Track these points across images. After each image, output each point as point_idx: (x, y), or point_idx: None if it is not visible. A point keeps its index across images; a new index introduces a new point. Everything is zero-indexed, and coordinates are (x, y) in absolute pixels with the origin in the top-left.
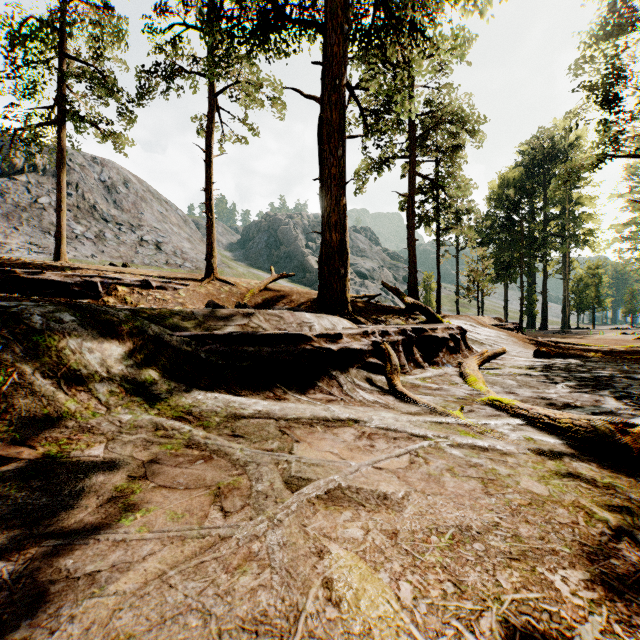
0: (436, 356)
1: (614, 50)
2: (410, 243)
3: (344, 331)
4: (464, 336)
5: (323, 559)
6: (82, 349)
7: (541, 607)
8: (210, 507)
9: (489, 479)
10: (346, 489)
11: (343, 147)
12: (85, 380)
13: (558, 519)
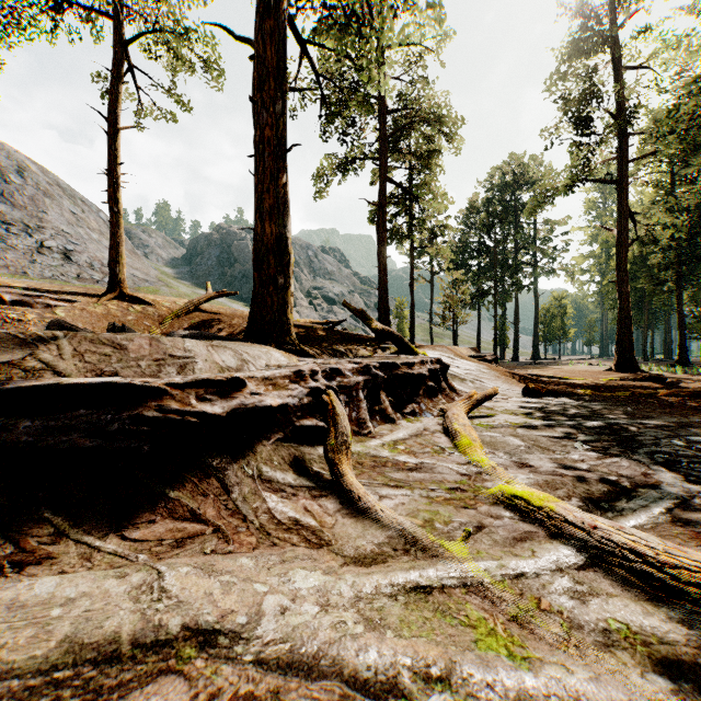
0: (411, 402)
1: (587, 69)
2: (381, 260)
3: (256, 372)
4: (444, 371)
5: None
6: None
7: None
8: None
9: None
10: None
11: (283, 101)
12: None
13: None
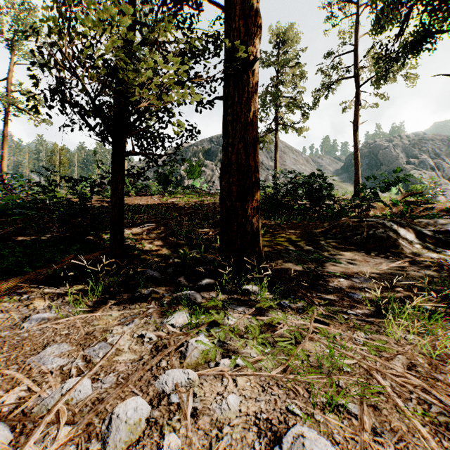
0: None
1: None
2: None
3: None
4: None
5: None
6: (403, 234)
7: None
8: None
9: None
10: None
11: None
12: (411, 243)
13: None
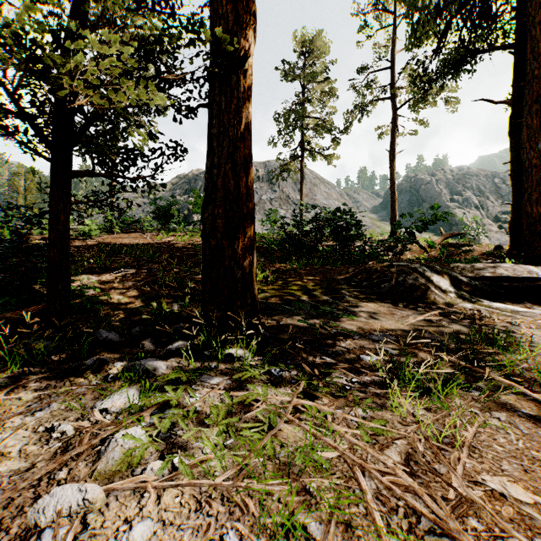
0: None
1: None
2: None
3: None
4: None
5: None
6: (437, 280)
7: None
8: (540, 328)
9: None
10: None
11: None
12: (445, 291)
13: None
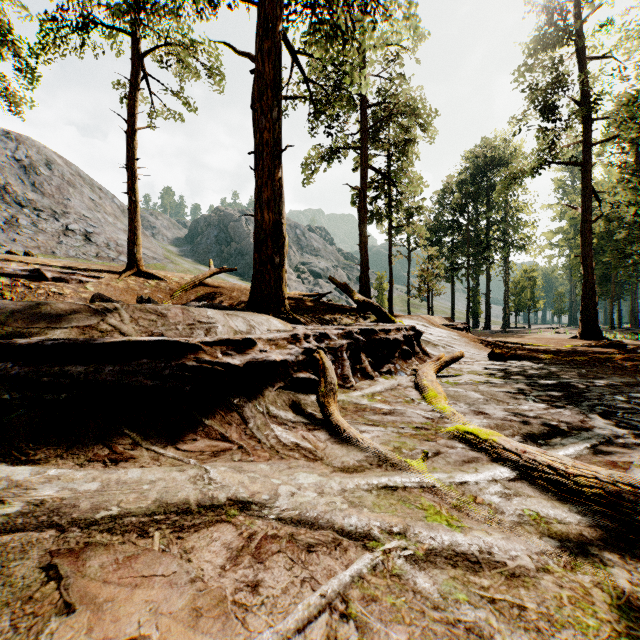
0: (388, 362)
1: (553, 60)
2: (362, 239)
3: (262, 335)
4: (418, 337)
5: None
6: None
7: None
8: None
9: None
10: None
11: (279, 108)
12: None
13: None
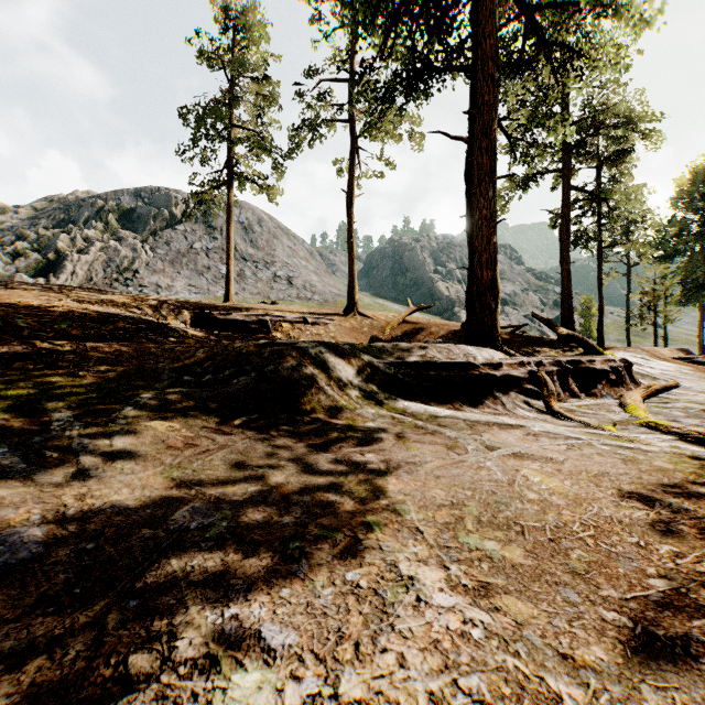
0: (594, 388)
1: None
2: (563, 266)
3: (503, 361)
4: (629, 369)
5: (519, 472)
6: (336, 370)
7: (643, 494)
8: (448, 451)
9: (628, 459)
10: (524, 453)
11: (493, 188)
12: (343, 388)
13: (673, 476)
